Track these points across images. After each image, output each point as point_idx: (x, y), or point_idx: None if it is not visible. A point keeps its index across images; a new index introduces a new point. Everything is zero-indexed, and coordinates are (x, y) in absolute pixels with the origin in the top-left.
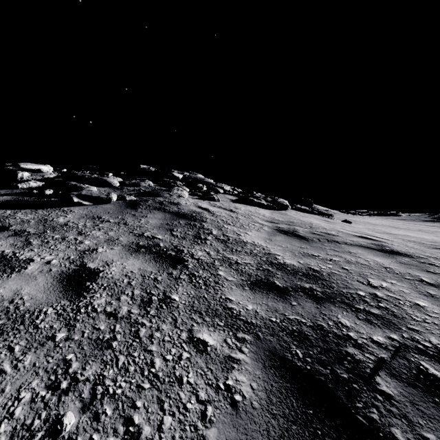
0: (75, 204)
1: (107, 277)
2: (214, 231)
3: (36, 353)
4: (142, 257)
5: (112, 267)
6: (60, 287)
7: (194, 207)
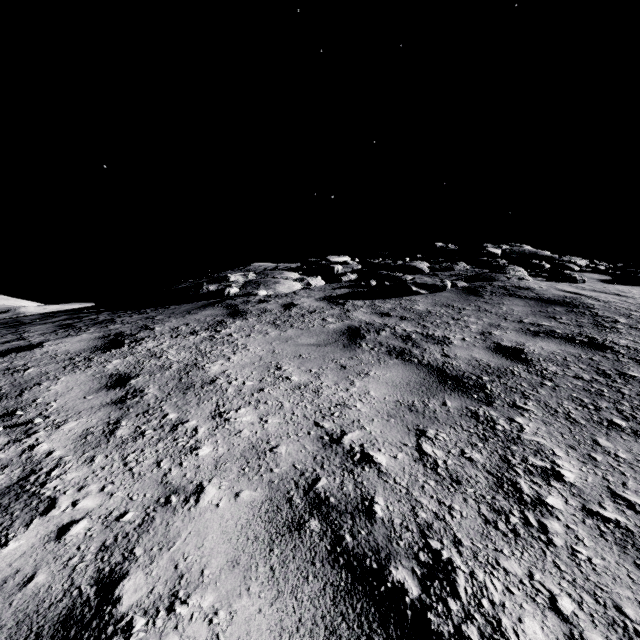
0: (410, 293)
1: (535, 353)
2: (620, 319)
3: (542, 389)
4: (550, 341)
5: (528, 346)
6: (500, 356)
7: (558, 291)
